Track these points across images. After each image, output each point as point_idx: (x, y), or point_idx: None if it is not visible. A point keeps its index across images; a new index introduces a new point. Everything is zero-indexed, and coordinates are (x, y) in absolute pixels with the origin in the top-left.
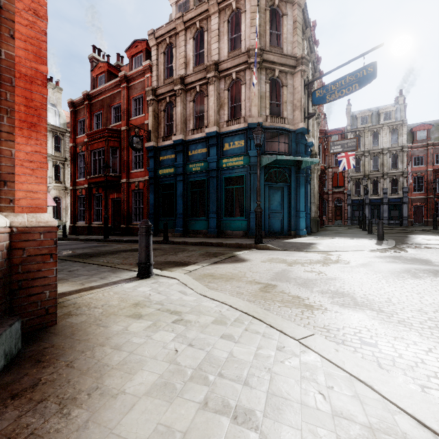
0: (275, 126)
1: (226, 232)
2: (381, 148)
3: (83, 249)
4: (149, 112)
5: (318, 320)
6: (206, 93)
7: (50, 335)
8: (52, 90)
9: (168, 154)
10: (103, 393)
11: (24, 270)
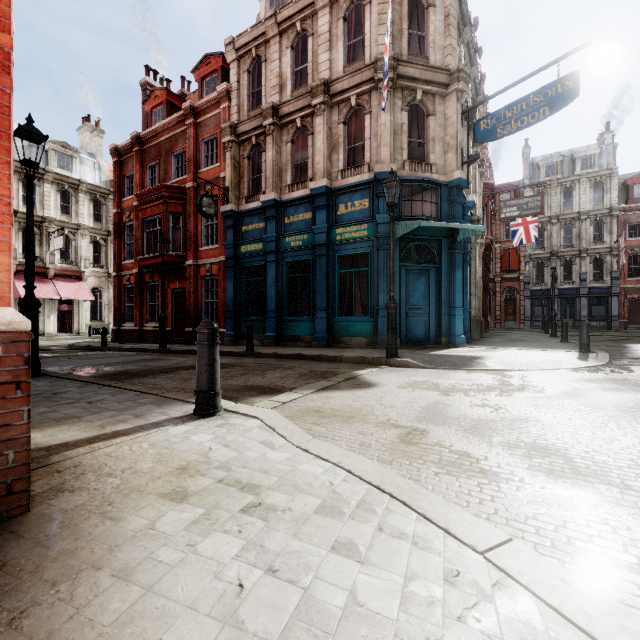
0: (416, 177)
1: (341, 340)
2: (576, 212)
3: (125, 364)
4: (227, 159)
5: (513, 505)
6: (310, 129)
7: (7, 538)
8: (90, 133)
9: (254, 222)
10: None
11: None
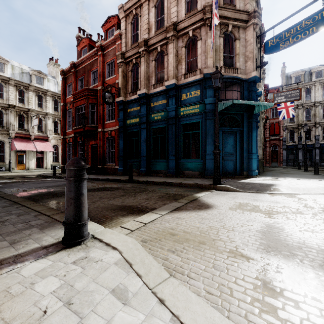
0: (229, 76)
1: (184, 172)
2: (313, 101)
3: (56, 187)
4: (119, 72)
5: None
6: (165, 52)
7: None
8: (53, 66)
9: (134, 107)
10: None
11: None
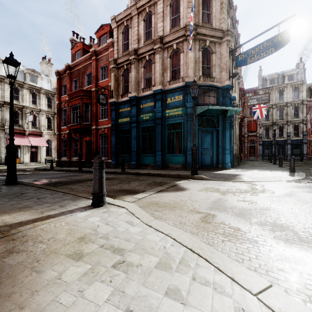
0: (206, 84)
1: (169, 165)
2: (285, 102)
3: (60, 178)
4: (112, 76)
5: (269, 262)
6: (153, 61)
7: None
8: (46, 65)
9: (125, 107)
10: None
11: None
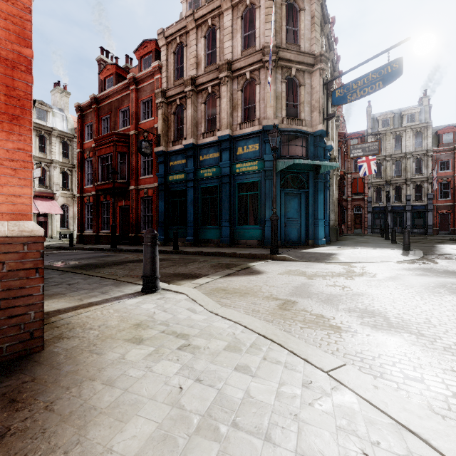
0: (292, 128)
1: (240, 242)
2: (403, 152)
3: (88, 259)
4: (159, 115)
5: (348, 346)
6: (218, 94)
7: (33, 365)
8: (60, 94)
9: (178, 159)
10: (84, 451)
11: (4, 287)
